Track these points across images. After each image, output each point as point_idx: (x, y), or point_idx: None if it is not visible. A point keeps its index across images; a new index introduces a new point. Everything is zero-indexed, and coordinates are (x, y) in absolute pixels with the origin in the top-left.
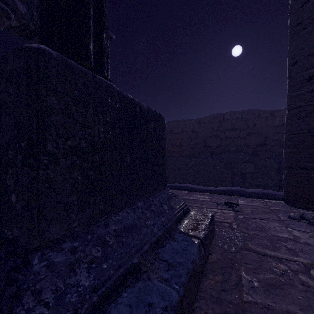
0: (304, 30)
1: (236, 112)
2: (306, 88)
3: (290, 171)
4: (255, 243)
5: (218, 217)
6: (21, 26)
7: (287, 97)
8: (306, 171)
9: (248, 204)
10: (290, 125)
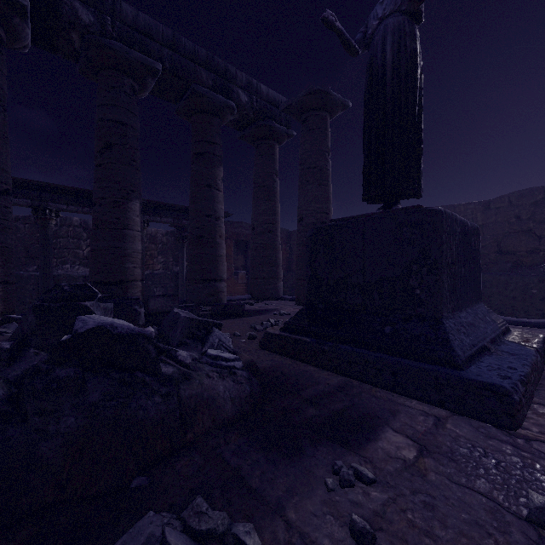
0: None
1: None
2: None
3: None
4: None
5: None
6: (239, 117)
7: None
8: None
9: None
10: None
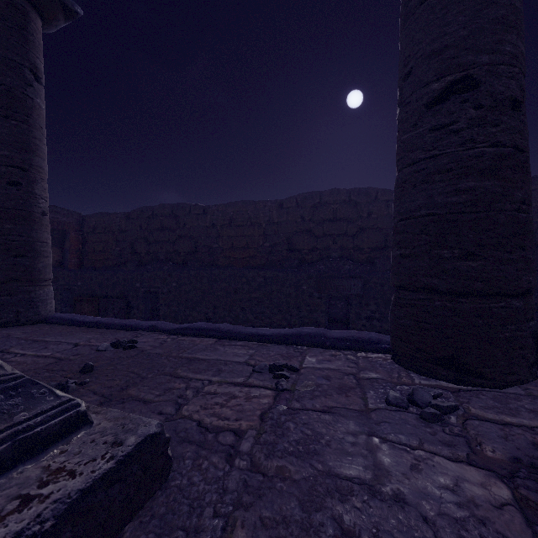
0: (424, 3)
1: (340, 191)
2: (427, 121)
3: (400, 296)
4: (259, 515)
5: (226, 414)
6: None
7: (396, 146)
8: (427, 295)
9: (319, 366)
10: (401, 201)
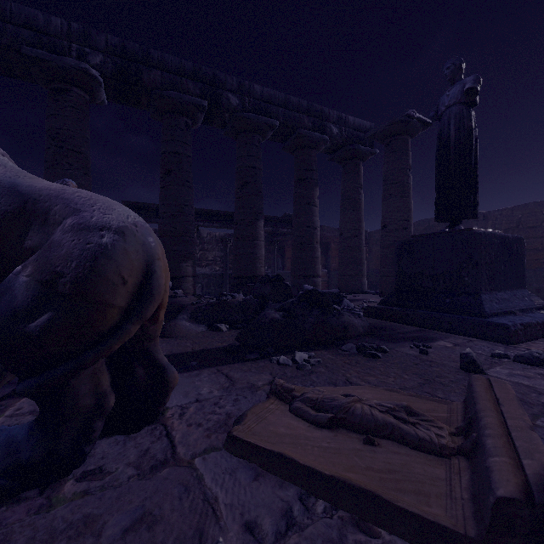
0: None
1: None
2: None
3: None
4: None
5: None
6: (331, 145)
7: None
8: None
9: None
10: None
